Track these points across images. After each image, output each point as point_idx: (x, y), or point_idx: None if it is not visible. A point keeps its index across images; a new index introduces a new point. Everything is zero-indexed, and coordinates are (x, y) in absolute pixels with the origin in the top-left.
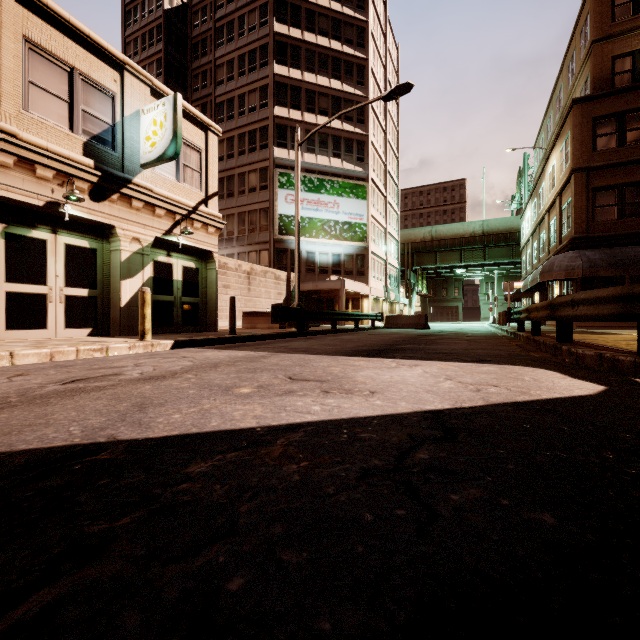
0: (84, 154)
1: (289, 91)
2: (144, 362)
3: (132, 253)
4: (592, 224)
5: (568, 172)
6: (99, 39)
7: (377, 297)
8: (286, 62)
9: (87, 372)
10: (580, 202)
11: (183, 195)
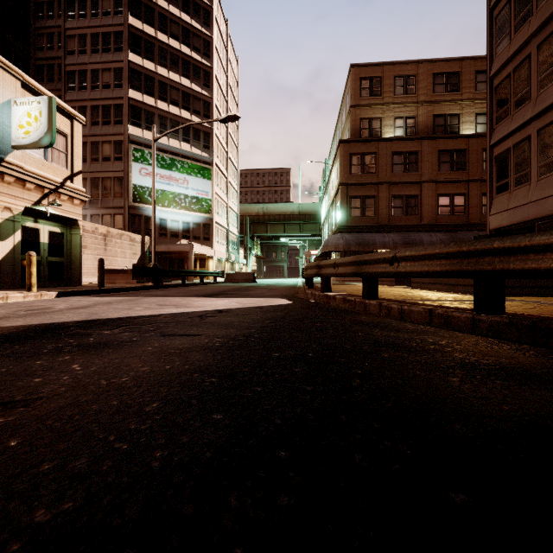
0: None
1: (143, 79)
2: (55, 303)
3: (4, 220)
4: (349, 218)
5: (338, 184)
6: None
7: (220, 258)
8: (140, 53)
9: (26, 308)
10: (343, 204)
11: (50, 172)
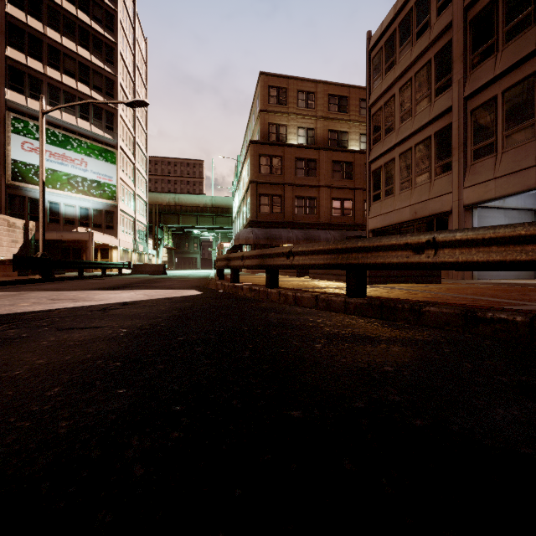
0: None
1: (27, 38)
2: None
3: None
4: (259, 214)
5: (248, 181)
6: None
7: (126, 248)
8: (23, 7)
9: None
10: (253, 200)
11: None
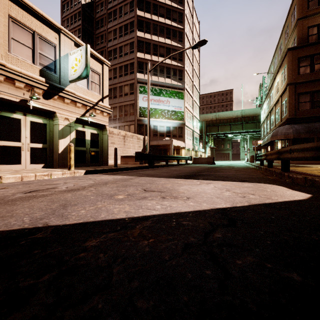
0: (40, 75)
1: (144, 45)
2: (69, 181)
3: (64, 126)
4: (297, 111)
5: (285, 85)
6: (47, 17)
7: (189, 148)
8: (143, 30)
9: (39, 187)
10: (291, 100)
11: (91, 96)
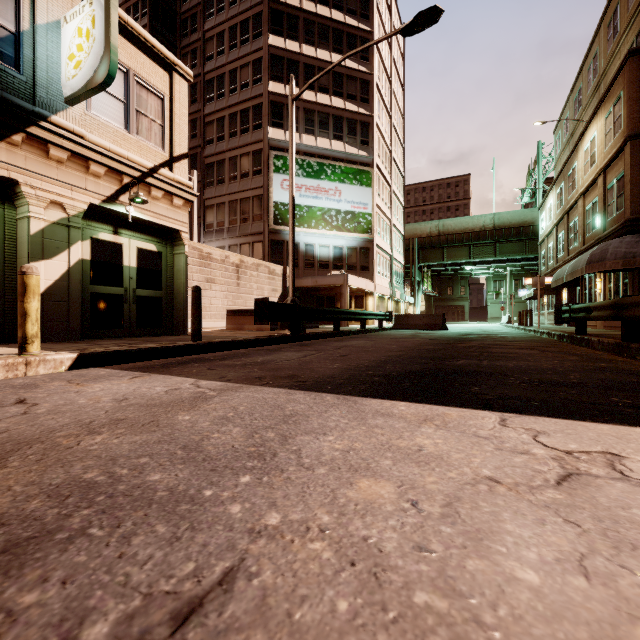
0: None
1: (285, 65)
2: None
3: (50, 223)
4: None
5: (621, 140)
6: None
7: (382, 295)
8: (282, 32)
9: None
10: (638, 176)
11: (136, 152)
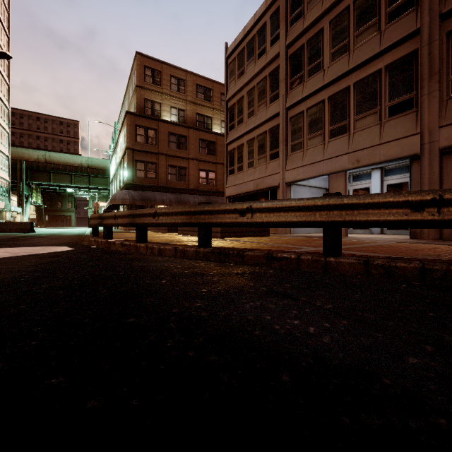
0: None
1: None
2: None
3: None
4: (135, 178)
5: (125, 148)
6: None
7: None
8: None
9: None
10: (130, 165)
11: None
